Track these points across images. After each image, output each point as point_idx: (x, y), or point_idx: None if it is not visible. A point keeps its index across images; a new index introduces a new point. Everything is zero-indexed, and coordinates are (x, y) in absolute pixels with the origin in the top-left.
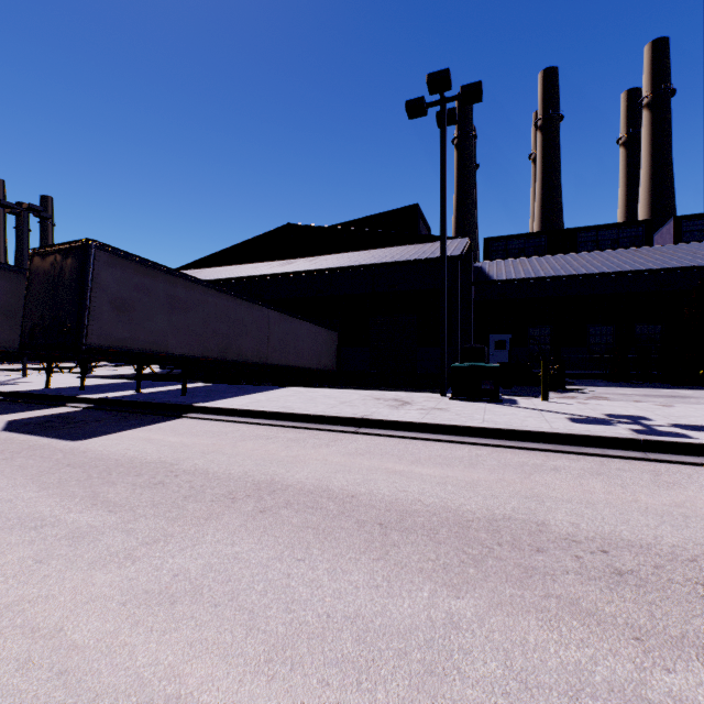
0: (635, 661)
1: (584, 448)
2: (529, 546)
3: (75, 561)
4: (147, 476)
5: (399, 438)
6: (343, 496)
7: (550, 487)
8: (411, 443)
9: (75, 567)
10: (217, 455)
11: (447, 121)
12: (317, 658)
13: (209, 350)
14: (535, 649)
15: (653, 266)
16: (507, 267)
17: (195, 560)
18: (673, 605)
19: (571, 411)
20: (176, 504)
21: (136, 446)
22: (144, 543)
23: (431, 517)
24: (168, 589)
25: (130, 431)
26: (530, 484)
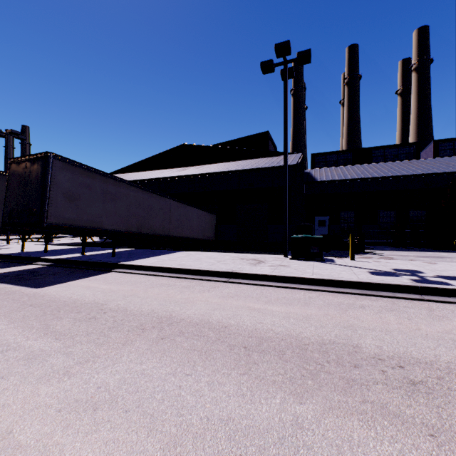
0: (432, 454)
1: (381, 292)
2: (349, 363)
3: (27, 377)
4: (85, 313)
5: (257, 285)
6: (219, 327)
7: (360, 320)
8: (265, 289)
9: (27, 381)
10: (133, 298)
11: (288, 76)
12: (199, 454)
13: (130, 226)
14: (358, 444)
15: (421, 172)
16: (326, 173)
17: (113, 375)
18: (454, 408)
19: (370, 267)
20: (103, 333)
21: (79, 291)
22: (78, 363)
23: (280, 342)
24: (93, 398)
25: (75, 281)
26: (346, 317)
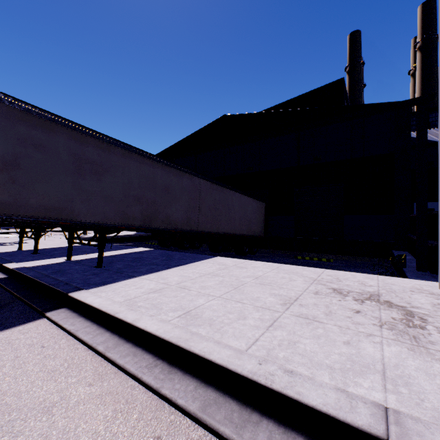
0: None
1: None
2: None
3: None
4: None
5: None
6: None
7: None
8: None
9: None
10: None
11: None
12: None
13: (130, 217)
14: None
15: None
16: None
17: None
18: None
19: None
20: None
21: None
22: None
23: None
24: None
25: None
26: None
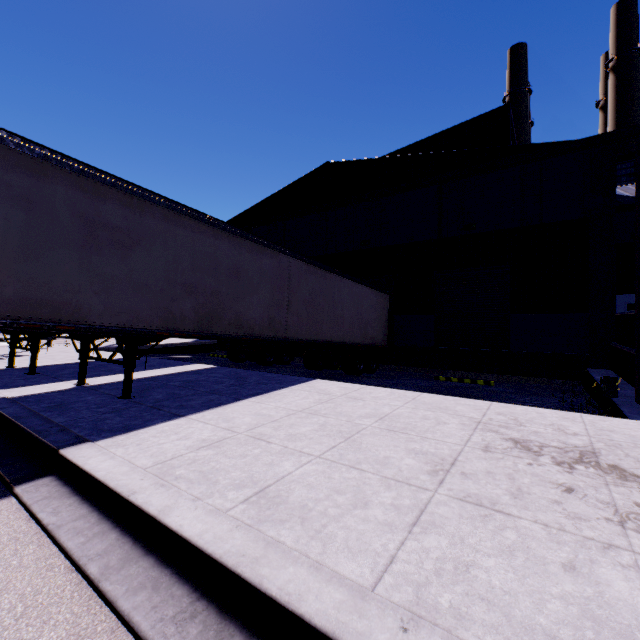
0: None
1: None
2: None
3: None
4: None
5: None
6: None
7: None
8: None
9: None
10: None
11: None
12: None
13: (177, 318)
14: None
15: None
16: None
17: None
18: None
19: None
20: None
21: None
22: None
23: None
24: None
25: None
26: None
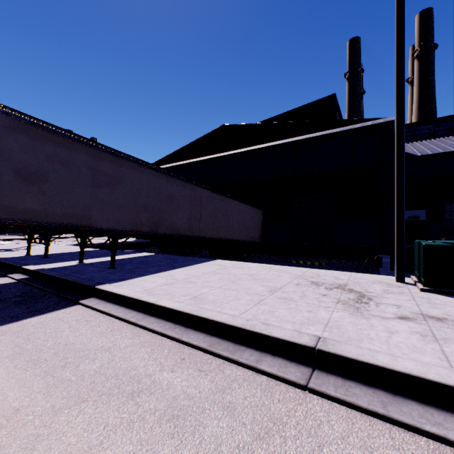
0: None
1: None
2: None
3: None
4: None
5: (429, 438)
6: None
7: None
8: None
9: None
10: None
11: None
12: None
13: (139, 224)
14: None
15: None
16: (426, 146)
17: None
18: None
19: None
20: None
21: None
22: None
23: None
24: None
25: None
26: None
